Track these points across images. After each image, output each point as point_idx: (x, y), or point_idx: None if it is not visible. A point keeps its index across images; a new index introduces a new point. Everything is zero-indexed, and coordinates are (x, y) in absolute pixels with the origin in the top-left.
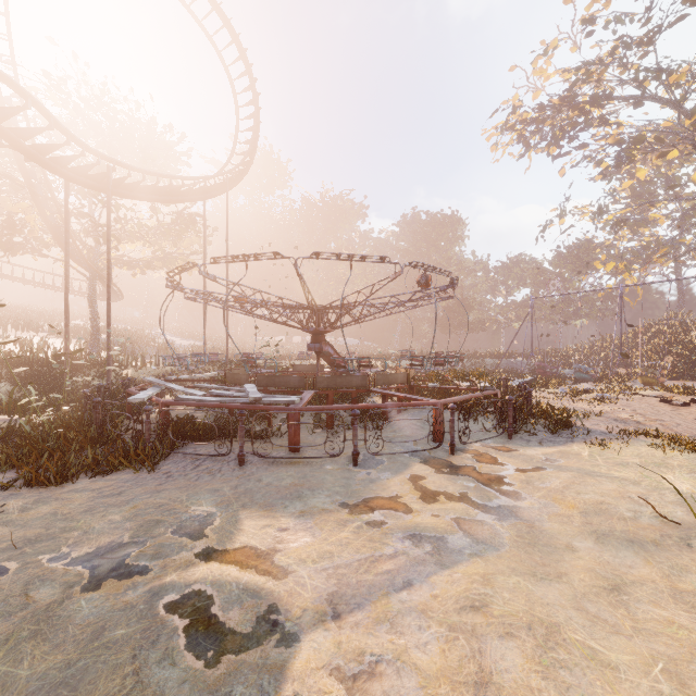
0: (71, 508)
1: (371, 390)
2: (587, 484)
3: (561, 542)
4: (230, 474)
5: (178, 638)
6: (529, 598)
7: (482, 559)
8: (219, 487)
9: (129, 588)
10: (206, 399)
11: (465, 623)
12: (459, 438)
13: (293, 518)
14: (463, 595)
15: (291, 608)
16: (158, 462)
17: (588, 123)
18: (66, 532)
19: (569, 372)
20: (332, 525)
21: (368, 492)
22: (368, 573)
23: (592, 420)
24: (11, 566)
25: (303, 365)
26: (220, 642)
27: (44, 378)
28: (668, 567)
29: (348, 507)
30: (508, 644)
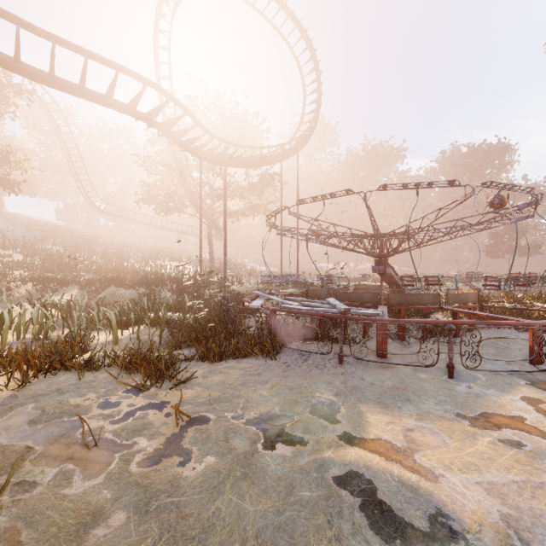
0: (232, 380)
1: (443, 308)
2: None
3: None
4: (334, 370)
5: (359, 516)
6: None
7: None
8: (330, 380)
9: (297, 455)
10: (303, 308)
11: None
12: None
13: (412, 419)
14: None
15: (462, 517)
16: (277, 354)
17: None
18: (235, 397)
19: None
20: (460, 435)
21: (480, 406)
22: (536, 500)
23: None
24: (210, 416)
25: (363, 285)
26: (402, 532)
27: (188, 291)
28: None
29: (466, 419)
30: None
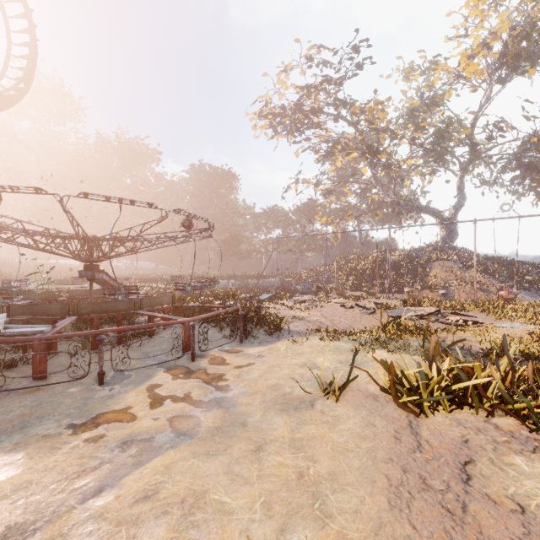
0: None
1: (136, 313)
2: (274, 372)
3: (240, 420)
4: None
5: None
6: (194, 475)
7: (175, 450)
8: None
9: None
10: None
11: (133, 514)
12: (199, 348)
13: (2, 453)
14: (142, 488)
15: None
16: None
17: (310, 125)
18: None
19: (300, 288)
20: (45, 452)
21: (101, 408)
22: (62, 493)
23: (296, 323)
24: None
25: (81, 290)
26: None
27: None
28: (296, 423)
29: (74, 428)
30: (160, 522)
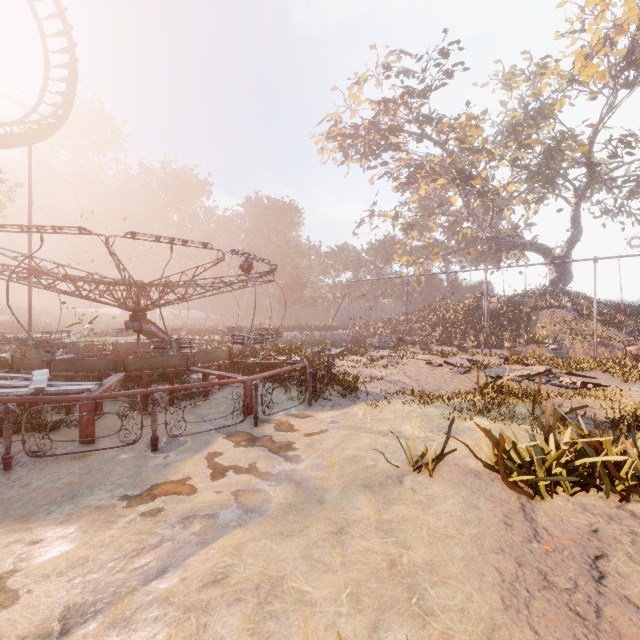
0: None
1: (190, 369)
2: (352, 441)
3: (316, 497)
4: None
5: None
6: (268, 559)
7: (243, 529)
8: None
9: None
10: None
11: (202, 600)
12: (263, 411)
13: (53, 525)
14: (210, 571)
15: None
16: None
17: (388, 147)
18: None
19: (375, 341)
20: (99, 525)
21: (157, 478)
22: (121, 572)
23: (374, 383)
24: None
25: (126, 343)
26: None
27: None
28: (382, 503)
29: (128, 499)
30: (233, 610)
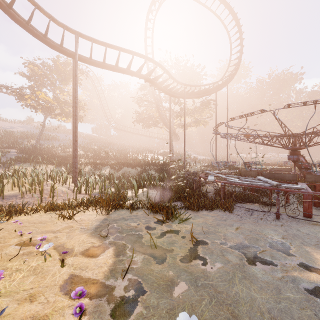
0: (210, 222)
1: None
2: None
3: None
4: (274, 222)
5: None
6: None
7: None
8: (275, 228)
9: (273, 271)
10: (244, 182)
11: None
12: None
13: None
14: None
15: None
16: (232, 209)
17: None
18: (217, 232)
19: None
20: None
21: None
22: None
23: None
24: (207, 241)
25: (277, 168)
26: None
27: (163, 170)
28: None
29: None
30: None
